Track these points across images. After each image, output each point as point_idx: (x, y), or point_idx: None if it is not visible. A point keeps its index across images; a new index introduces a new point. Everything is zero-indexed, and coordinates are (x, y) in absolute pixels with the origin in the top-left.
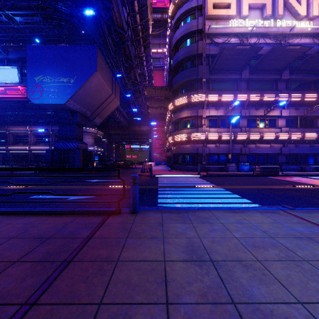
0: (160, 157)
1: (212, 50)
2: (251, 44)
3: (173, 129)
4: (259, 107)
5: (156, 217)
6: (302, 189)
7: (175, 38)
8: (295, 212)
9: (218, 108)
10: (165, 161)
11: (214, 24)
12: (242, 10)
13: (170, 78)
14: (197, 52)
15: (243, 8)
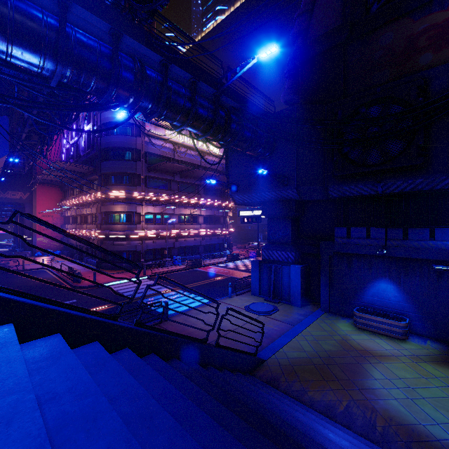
0: (51, 243)
1: (150, 148)
2: (182, 153)
3: (101, 220)
4: (187, 207)
5: (180, 319)
6: (219, 281)
7: (106, 116)
8: (222, 300)
9: (155, 206)
10: (60, 249)
11: (153, 127)
12: None
13: (90, 151)
14: (136, 147)
15: None
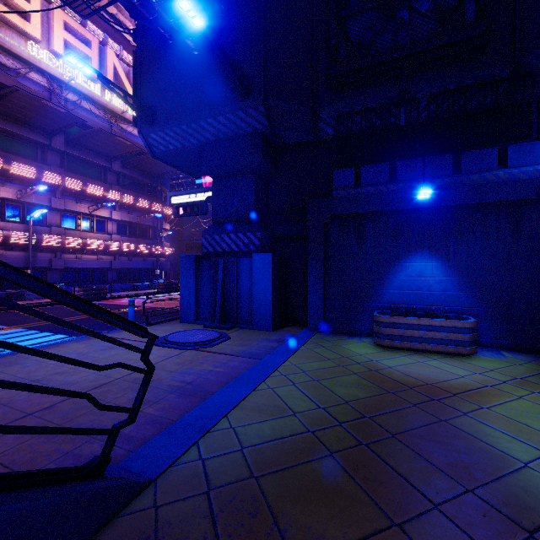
0: None
1: None
2: (68, 101)
3: None
4: (82, 201)
5: None
6: (126, 313)
7: None
8: (109, 334)
9: (1, 184)
10: None
11: None
12: (53, 40)
13: None
14: None
15: (56, 40)
